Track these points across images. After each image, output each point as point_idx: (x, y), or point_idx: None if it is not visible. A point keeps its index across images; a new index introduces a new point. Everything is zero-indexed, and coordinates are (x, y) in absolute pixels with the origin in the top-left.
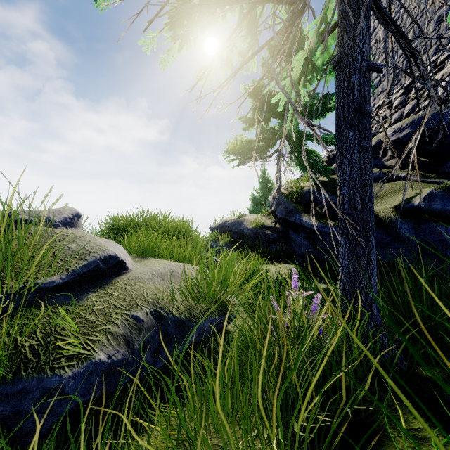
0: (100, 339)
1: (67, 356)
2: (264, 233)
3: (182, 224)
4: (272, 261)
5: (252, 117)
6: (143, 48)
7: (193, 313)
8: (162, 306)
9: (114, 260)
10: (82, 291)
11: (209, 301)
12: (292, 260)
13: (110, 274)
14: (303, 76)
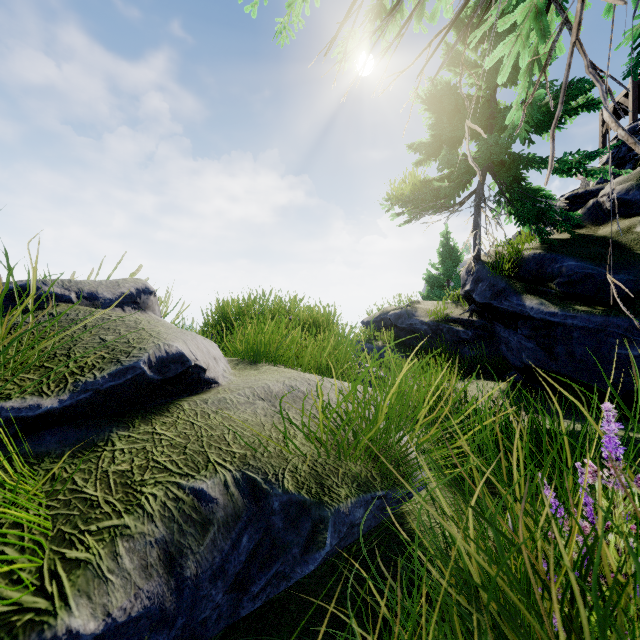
0: (91, 560)
1: None
2: (451, 329)
3: (319, 313)
4: (465, 375)
5: (430, 140)
6: (249, 7)
7: (327, 483)
8: (263, 465)
9: (181, 365)
10: (103, 426)
11: (361, 455)
12: (501, 375)
13: (173, 391)
14: None
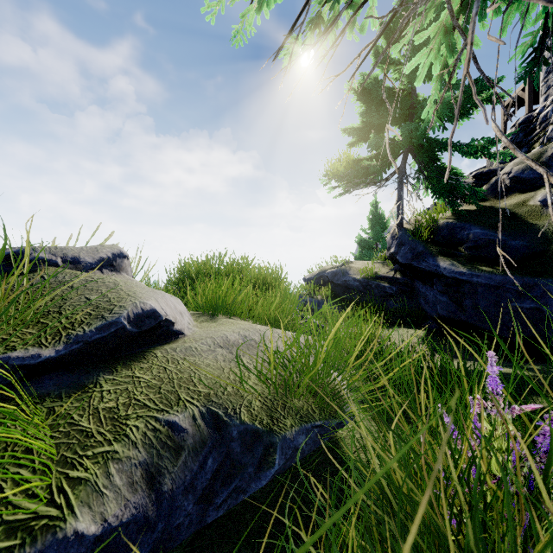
0: (89, 478)
1: (9, 521)
2: (378, 285)
3: (267, 272)
4: (390, 324)
5: (361, 125)
6: (209, 16)
7: (275, 415)
8: (223, 401)
9: (154, 320)
10: (91, 371)
11: (303, 392)
12: (420, 323)
13: (147, 342)
14: (463, 15)
